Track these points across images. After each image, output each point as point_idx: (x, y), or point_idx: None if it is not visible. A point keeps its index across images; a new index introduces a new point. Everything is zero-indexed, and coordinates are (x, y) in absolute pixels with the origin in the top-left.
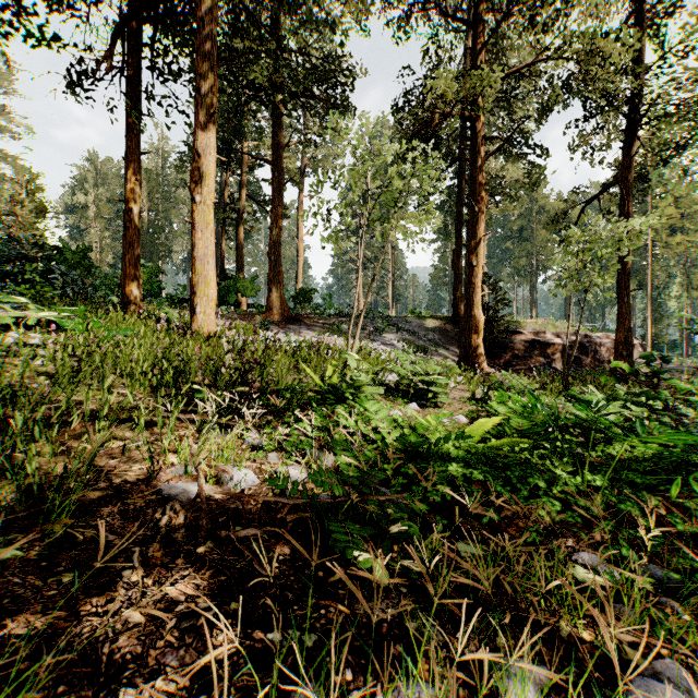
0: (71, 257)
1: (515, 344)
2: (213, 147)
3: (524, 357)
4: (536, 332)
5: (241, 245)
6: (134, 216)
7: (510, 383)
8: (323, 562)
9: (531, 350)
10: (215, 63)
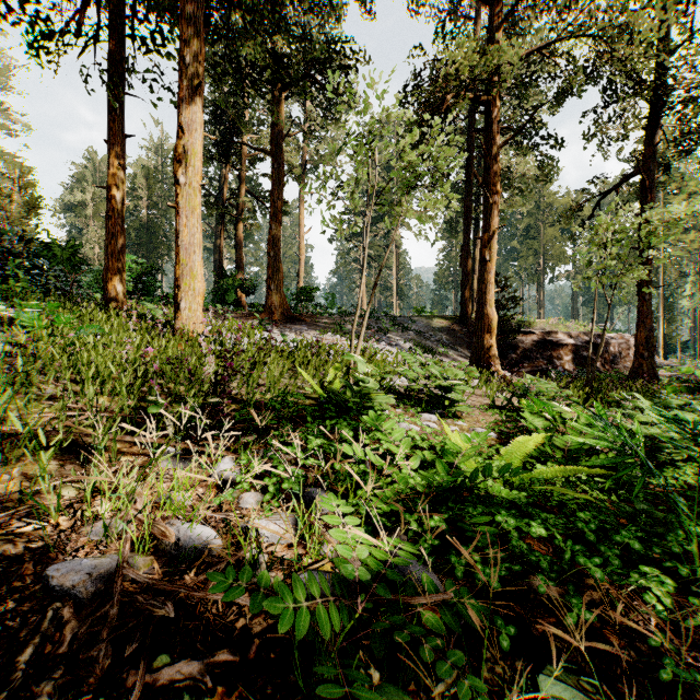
0: (60, 254)
1: (526, 344)
2: (200, 123)
3: (535, 358)
4: (548, 332)
5: (240, 243)
6: (118, 204)
7: (538, 388)
8: None
9: (543, 351)
10: (202, 29)
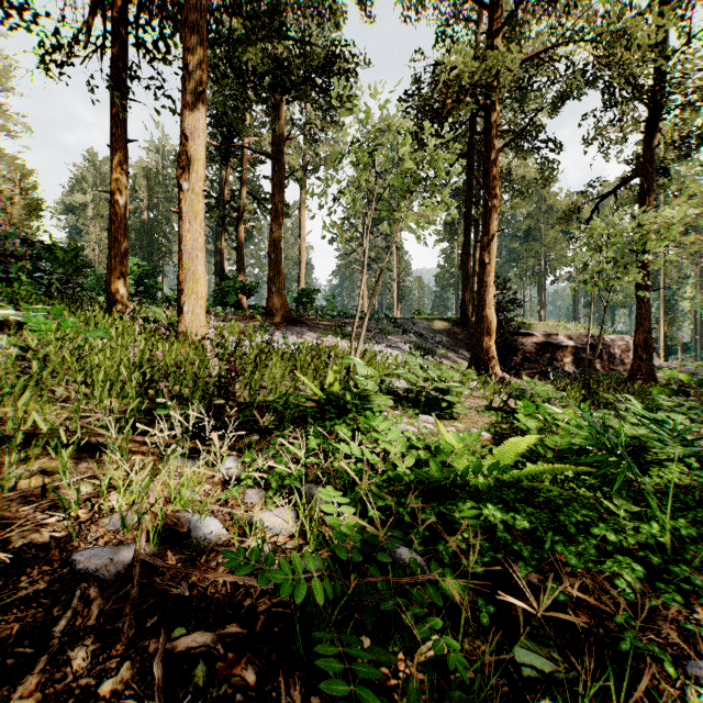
0: (62, 256)
1: (526, 346)
2: (202, 130)
3: (535, 360)
4: (548, 334)
5: (241, 245)
6: (121, 208)
7: (534, 390)
8: (307, 699)
9: (543, 353)
10: (205, 37)
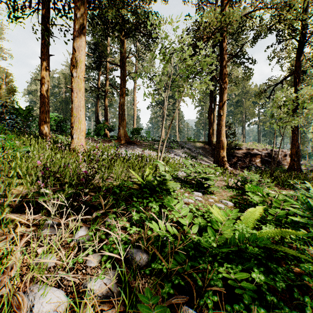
0: (22, 112)
1: (238, 154)
2: (83, 47)
3: (243, 161)
4: (248, 148)
5: (106, 107)
6: (45, 88)
7: (251, 178)
8: None
9: (246, 157)
10: (84, 1)
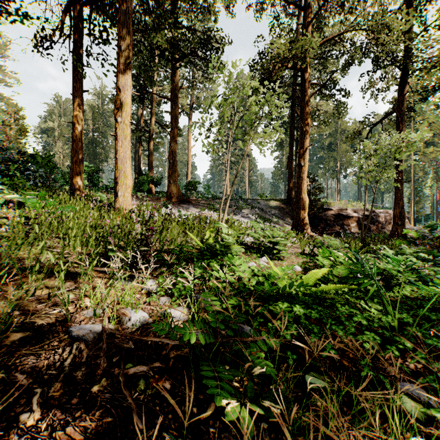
0: (41, 161)
1: (327, 216)
2: (129, 85)
3: (333, 225)
4: (341, 209)
5: (151, 153)
6: (79, 132)
7: (329, 243)
8: (197, 397)
9: (338, 221)
10: (131, 30)
